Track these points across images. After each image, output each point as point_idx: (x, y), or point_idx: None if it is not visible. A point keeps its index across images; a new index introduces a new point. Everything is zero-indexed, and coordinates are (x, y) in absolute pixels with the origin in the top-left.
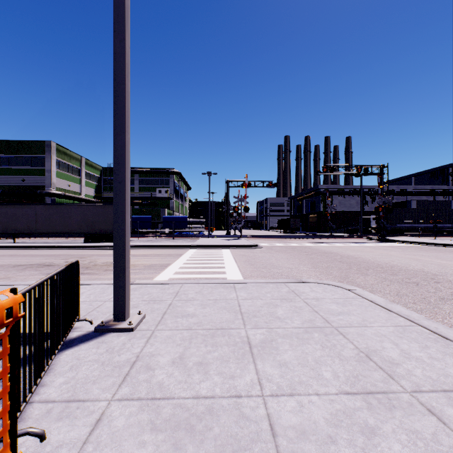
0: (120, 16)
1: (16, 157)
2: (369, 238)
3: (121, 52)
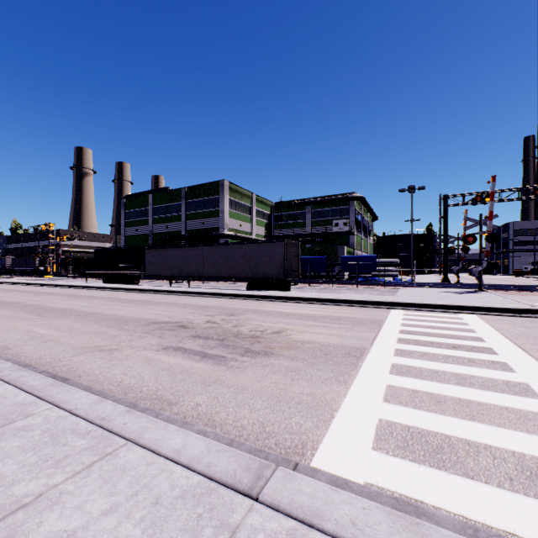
0: None
1: (197, 201)
2: None
3: None
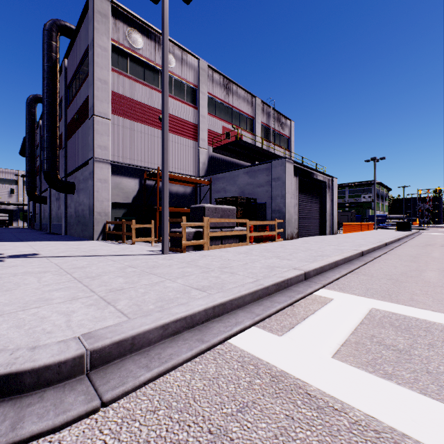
0: (375, 199)
1: None
2: None
3: (375, 202)
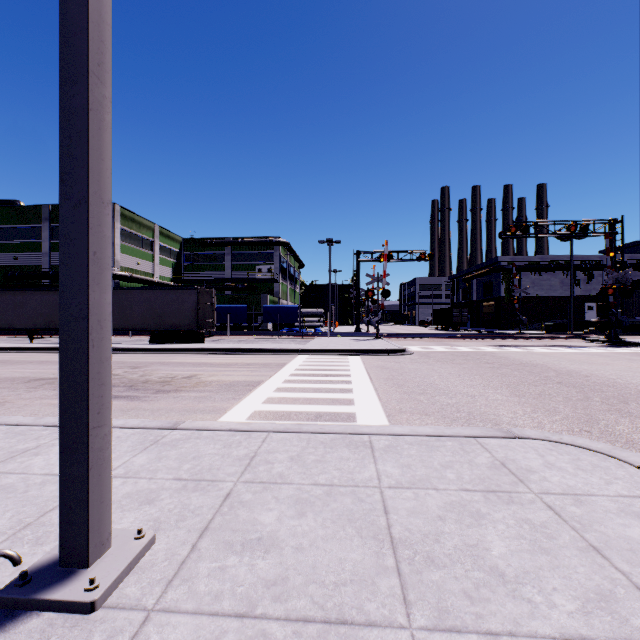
0: None
1: None
2: (588, 340)
3: None
